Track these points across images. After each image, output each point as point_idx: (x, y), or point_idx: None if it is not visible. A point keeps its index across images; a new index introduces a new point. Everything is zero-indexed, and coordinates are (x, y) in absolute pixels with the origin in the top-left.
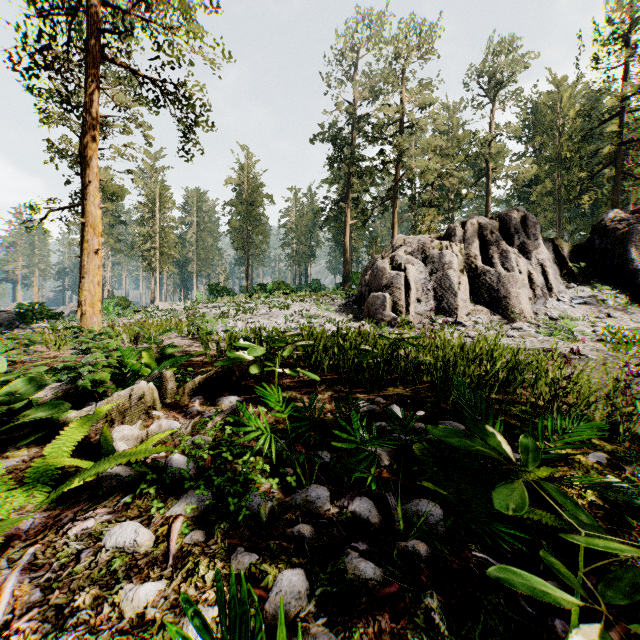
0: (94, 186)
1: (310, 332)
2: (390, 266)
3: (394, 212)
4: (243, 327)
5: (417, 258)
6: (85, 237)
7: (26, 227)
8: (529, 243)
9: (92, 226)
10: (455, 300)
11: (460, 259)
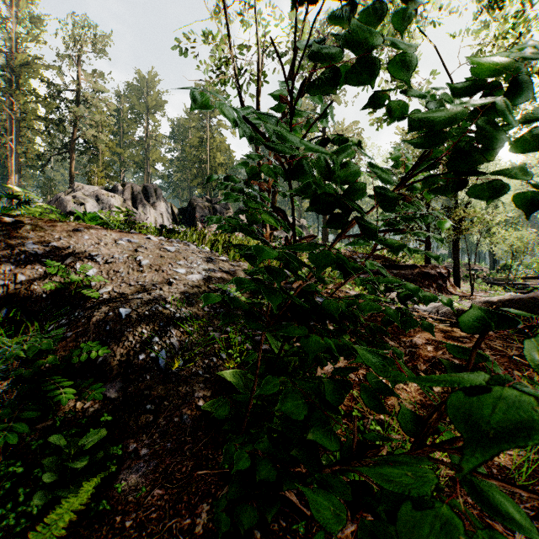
0: None
1: None
2: (73, 201)
3: (72, 163)
4: None
5: (93, 199)
6: None
7: None
8: (157, 203)
9: None
10: None
11: (120, 204)
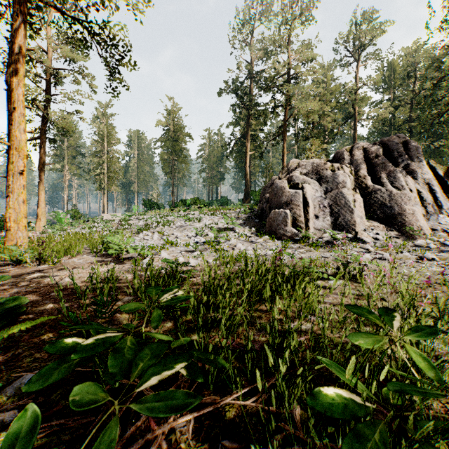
0: (19, 112)
1: (212, 266)
2: (288, 185)
3: (284, 144)
4: (158, 240)
5: (312, 178)
6: (10, 159)
7: None
8: (413, 164)
9: (17, 149)
10: (352, 216)
11: (352, 179)
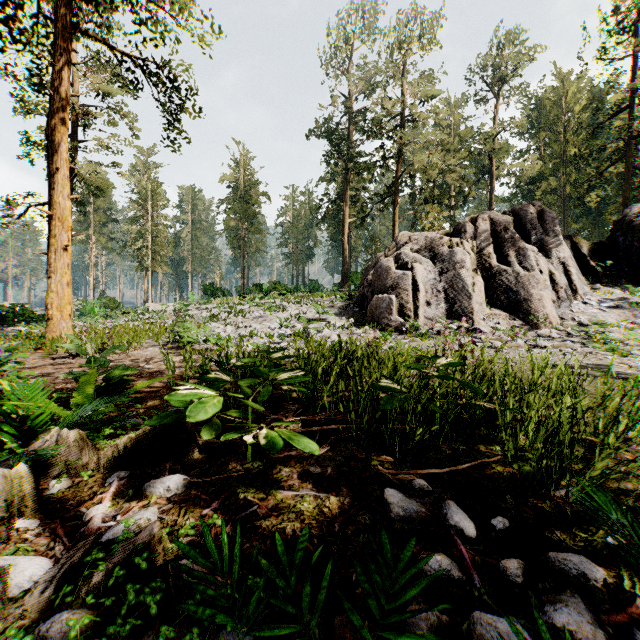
0: (62, 174)
1: (306, 346)
2: (395, 265)
3: (395, 209)
4: (233, 333)
5: (425, 256)
6: (52, 231)
7: (4, 223)
8: (548, 240)
9: (60, 219)
10: (470, 303)
11: (473, 257)
